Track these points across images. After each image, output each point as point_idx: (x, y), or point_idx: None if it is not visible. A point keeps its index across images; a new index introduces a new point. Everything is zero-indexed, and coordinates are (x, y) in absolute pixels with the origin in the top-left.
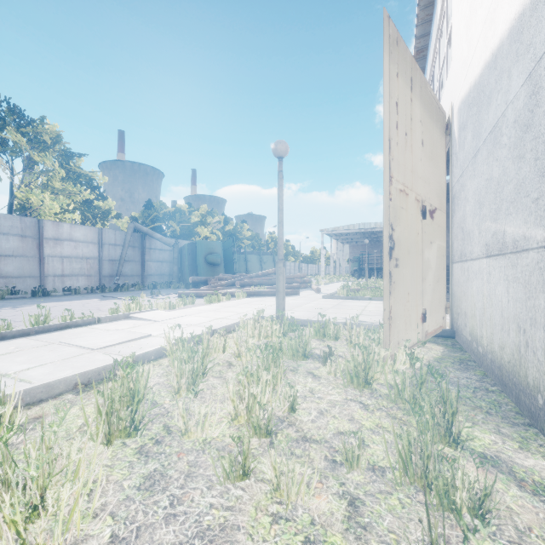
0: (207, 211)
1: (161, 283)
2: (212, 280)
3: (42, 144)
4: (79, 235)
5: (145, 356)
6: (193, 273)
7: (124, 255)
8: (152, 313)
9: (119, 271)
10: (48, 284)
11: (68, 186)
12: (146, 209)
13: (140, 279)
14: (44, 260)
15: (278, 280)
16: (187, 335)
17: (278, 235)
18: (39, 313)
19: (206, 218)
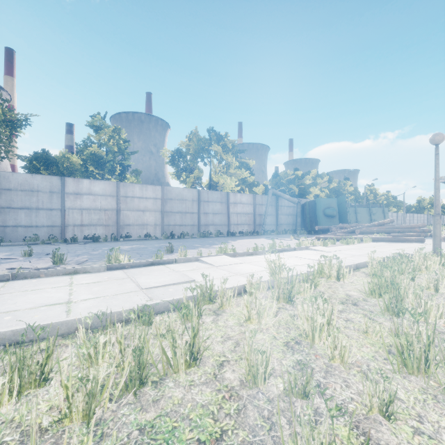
0: (316, 174)
1: (289, 230)
2: (333, 228)
3: (225, 149)
4: (244, 200)
5: (359, 264)
6: (313, 223)
7: (267, 211)
8: (319, 247)
9: (265, 221)
10: (231, 229)
11: (237, 170)
12: (274, 178)
13: (275, 227)
14: (230, 215)
15: (434, 228)
16: (362, 259)
17: (434, 197)
18: (252, 244)
19: (316, 180)
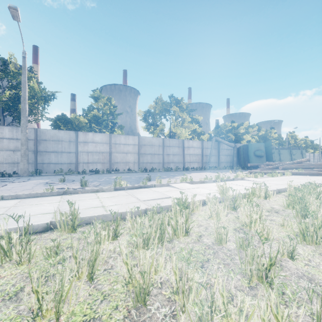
0: (248, 125)
1: (228, 166)
2: (261, 165)
3: (181, 109)
4: (195, 145)
5: (281, 190)
6: (246, 161)
7: (211, 152)
8: (251, 179)
9: (209, 160)
10: (186, 166)
11: (189, 124)
12: (216, 129)
13: (217, 164)
14: (184, 156)
15: None
16: (283, 187)
17: None
18: (202, 176)
19: (248, 129)
